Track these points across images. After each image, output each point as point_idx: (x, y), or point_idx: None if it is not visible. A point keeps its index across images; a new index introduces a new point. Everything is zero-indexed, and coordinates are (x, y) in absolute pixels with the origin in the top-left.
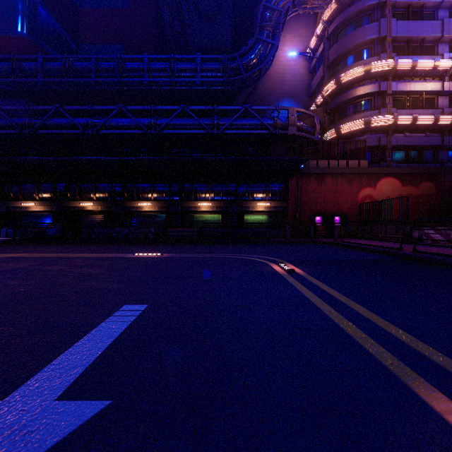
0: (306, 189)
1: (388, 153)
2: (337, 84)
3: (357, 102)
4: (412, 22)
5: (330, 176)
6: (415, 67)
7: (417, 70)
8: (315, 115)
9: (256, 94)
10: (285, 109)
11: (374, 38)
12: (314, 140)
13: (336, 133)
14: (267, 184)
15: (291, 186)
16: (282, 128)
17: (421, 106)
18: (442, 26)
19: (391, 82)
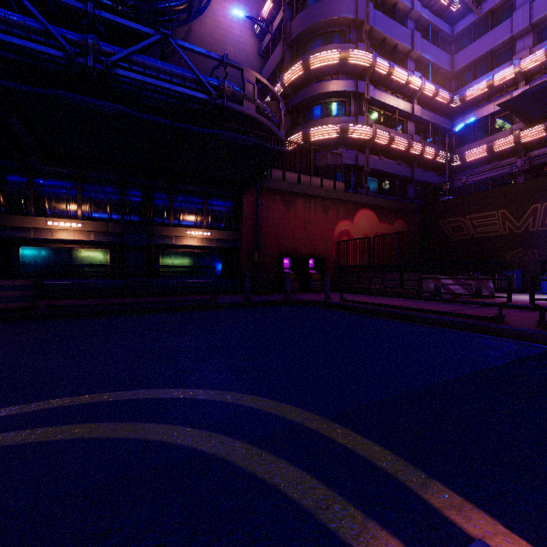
0: (269, 214)
1: (365, 177)
2: (304, 69)
3: (329, 101)
4: (387, 19)
5: (302, 198)
6: (392, 74)
7: (392, 79)
8: (281, 98)
9: (180, 59)
10: (239, 67)
11: (350, 19)
12: (279, 139)
13: (303, 139)
14: (205, 198)
15: (245, 205)
16: (233, 101)
17: (393, 128)
18: (412, 38)
19: (369, 85)
